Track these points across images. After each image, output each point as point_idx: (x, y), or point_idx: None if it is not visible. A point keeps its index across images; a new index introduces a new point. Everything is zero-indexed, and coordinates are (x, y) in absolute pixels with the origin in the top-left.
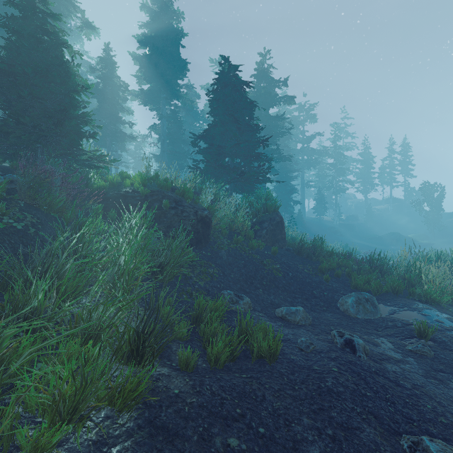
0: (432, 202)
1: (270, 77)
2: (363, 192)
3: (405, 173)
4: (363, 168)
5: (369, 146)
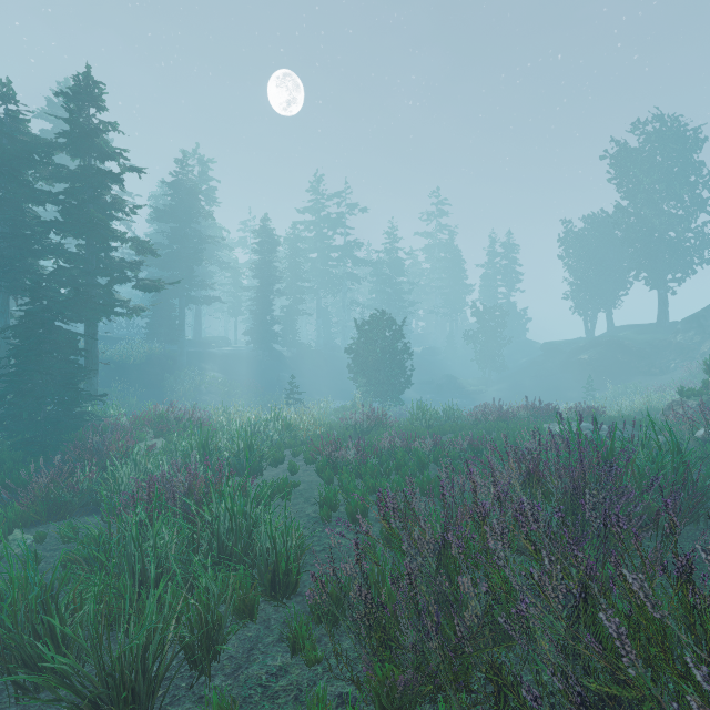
0: (488, 333)
1: (190, 188)
2: (446, 314)
3: (508, 285)
4: (446, 279)
5: (454, 247)
